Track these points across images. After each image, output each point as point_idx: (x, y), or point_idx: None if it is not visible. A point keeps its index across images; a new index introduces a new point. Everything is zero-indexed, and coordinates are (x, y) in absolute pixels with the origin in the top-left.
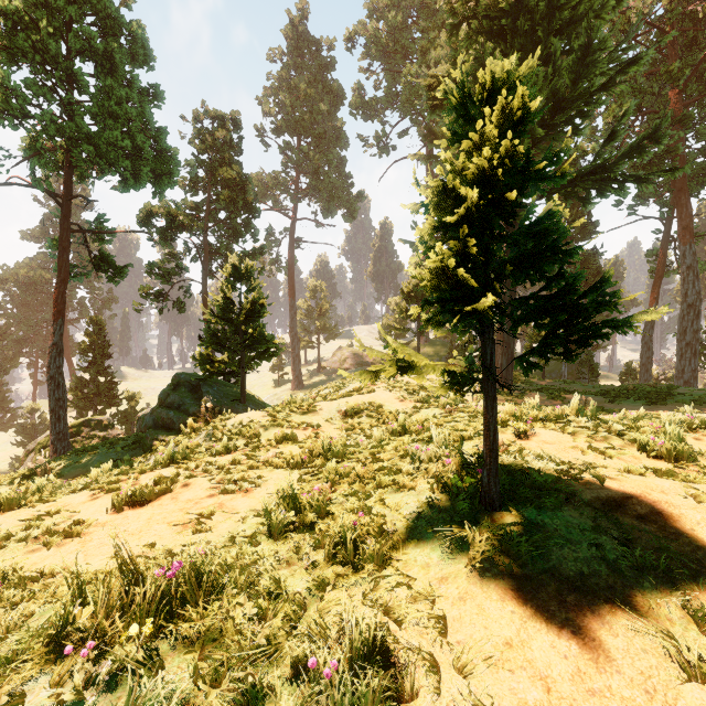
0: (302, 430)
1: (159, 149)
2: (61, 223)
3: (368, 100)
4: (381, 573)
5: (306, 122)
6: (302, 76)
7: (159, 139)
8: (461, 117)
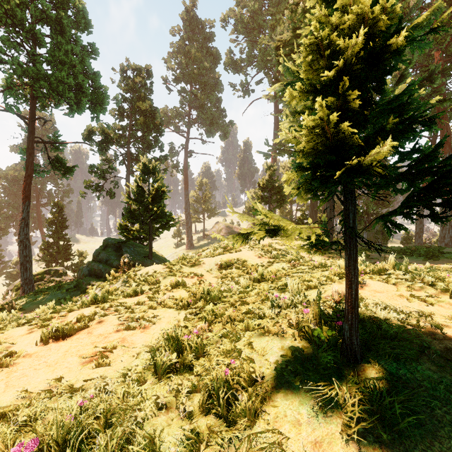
0: (190, 278)
1: (94, 86)
2: (28, 136)
3: (236, 60)
4: (252, 428)
5: (195, 75)
6: (193, 45)
7: (95, 80)
8: (324, 3)
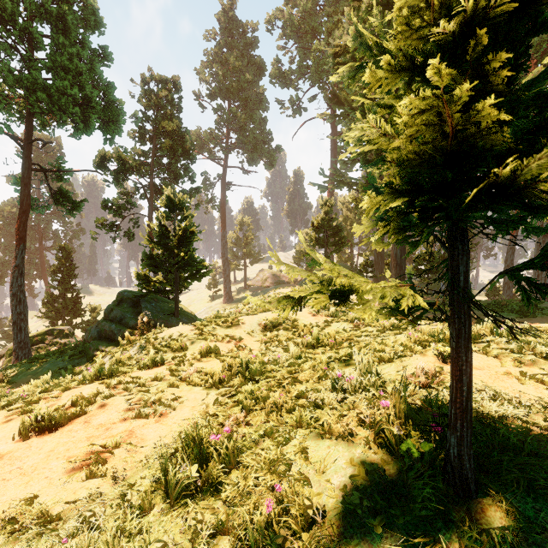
0: (226, 343)
1: (107, 100)
2: (22, 163)
3: (285, 72)
4: None
5: (234, 89)
6: (232, 52)
7: (107, 92)
8: None
